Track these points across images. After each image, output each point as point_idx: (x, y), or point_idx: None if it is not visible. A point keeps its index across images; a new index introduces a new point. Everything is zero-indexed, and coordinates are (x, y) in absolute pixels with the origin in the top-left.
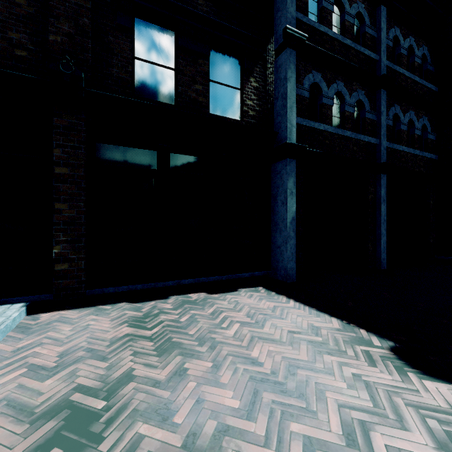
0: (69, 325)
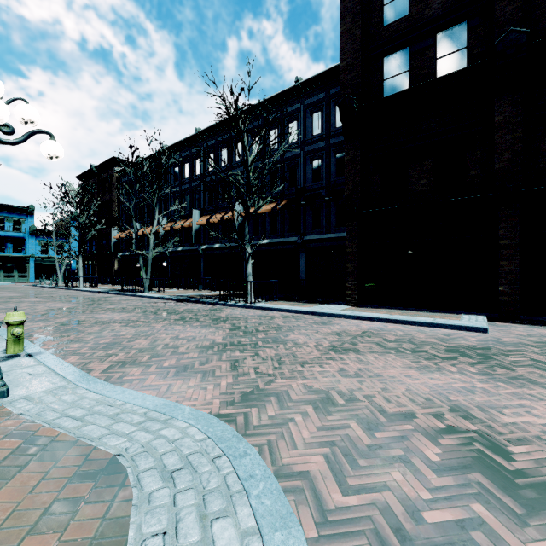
0: (519, 328)
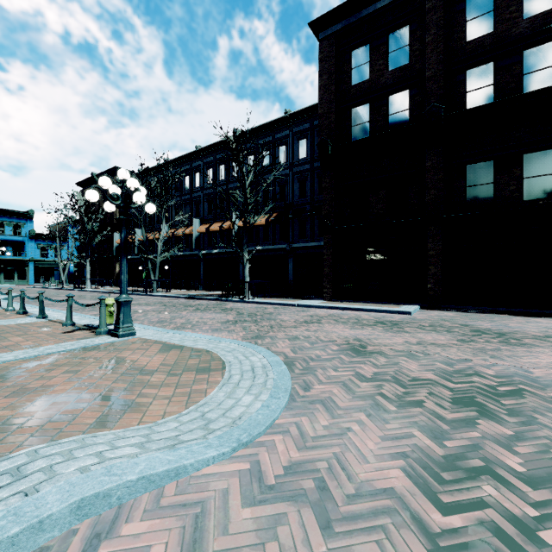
0: (436, 312)
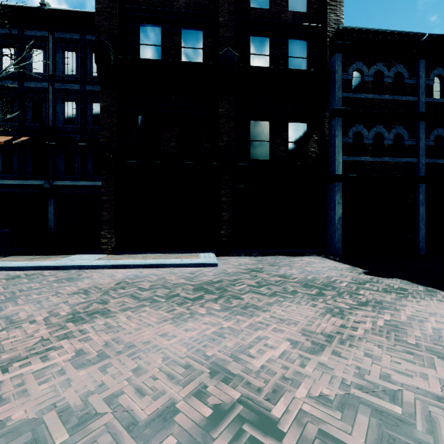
0: (233, 259)
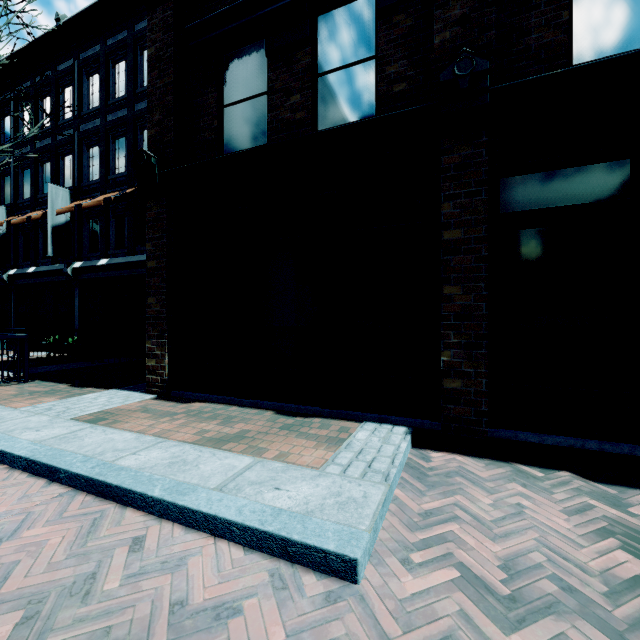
0: (483, 491)
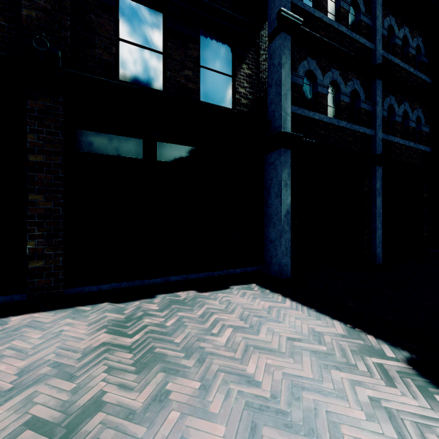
0: (40, 331)
